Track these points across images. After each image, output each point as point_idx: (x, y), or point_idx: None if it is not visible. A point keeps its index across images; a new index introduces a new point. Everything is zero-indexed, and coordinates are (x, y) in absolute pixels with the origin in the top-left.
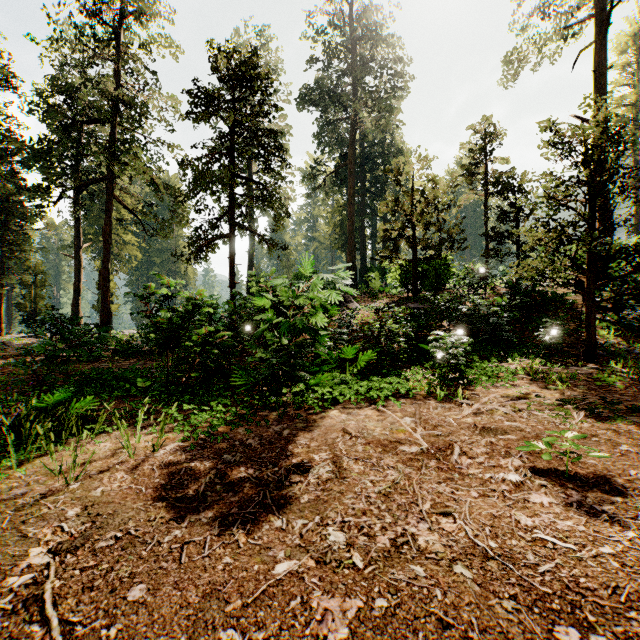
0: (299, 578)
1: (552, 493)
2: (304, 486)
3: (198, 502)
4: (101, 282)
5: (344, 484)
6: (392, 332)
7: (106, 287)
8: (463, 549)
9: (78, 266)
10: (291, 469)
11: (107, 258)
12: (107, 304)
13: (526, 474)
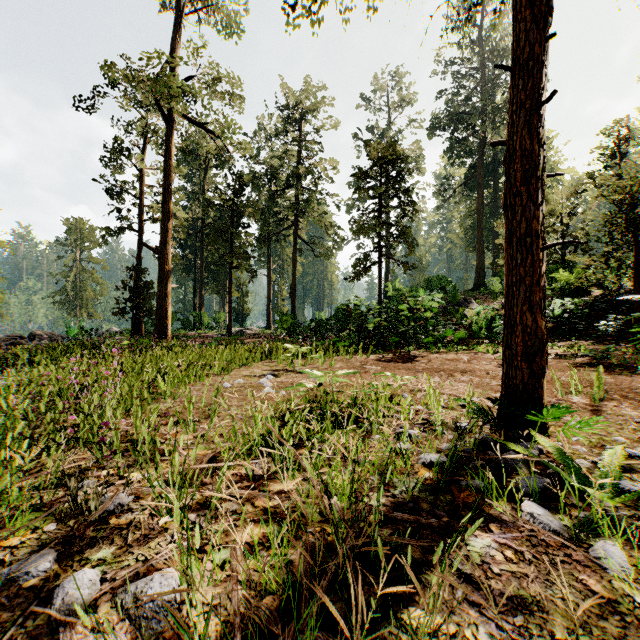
0: (413, 366)
1: (494, 365)
2: (417, 362)
3: (388, 361)
4: (291, 293)
5: (429, 362)
6: (480, 323)
7: (294, 296)
8: (454, 367)
9: (270, 282)
10: (413, 360)
11: (294, 277)
12: (294, 307)
13: (492, 363)
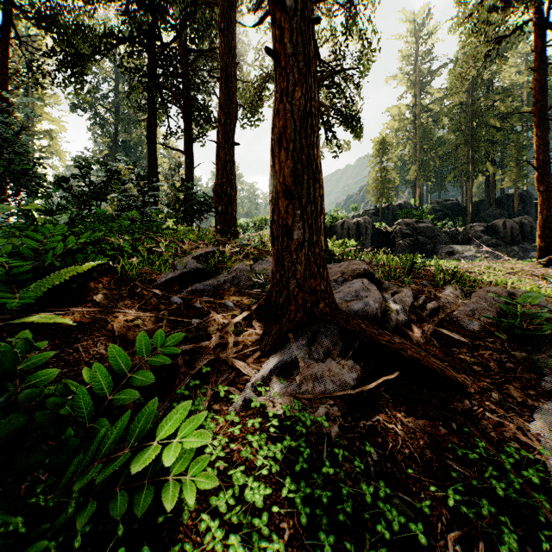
0: None
1: None
2: None
3: None
4: None
5: None
6: None
7: None
8: None
9: None
10: None
11: None
12: None
13: None
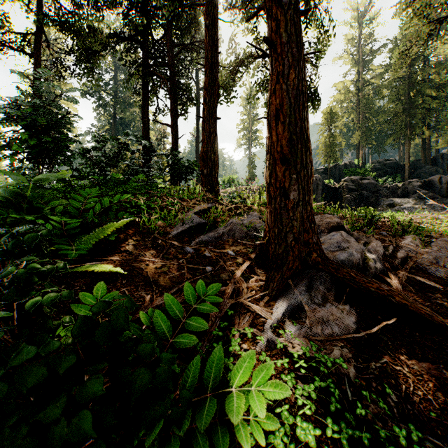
0: None
1: None
2: None
3: None
4: None
5: None
6: None
7: None
8: None
9: None
10: None
11: None
12: None
13: None
